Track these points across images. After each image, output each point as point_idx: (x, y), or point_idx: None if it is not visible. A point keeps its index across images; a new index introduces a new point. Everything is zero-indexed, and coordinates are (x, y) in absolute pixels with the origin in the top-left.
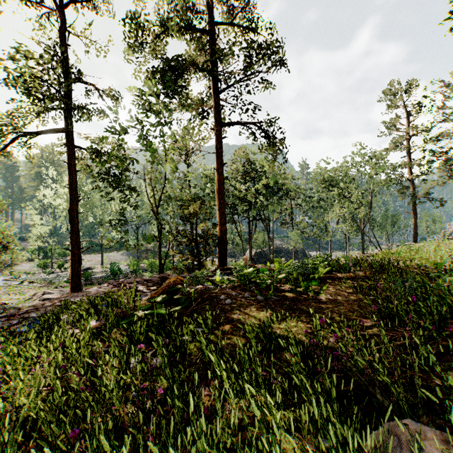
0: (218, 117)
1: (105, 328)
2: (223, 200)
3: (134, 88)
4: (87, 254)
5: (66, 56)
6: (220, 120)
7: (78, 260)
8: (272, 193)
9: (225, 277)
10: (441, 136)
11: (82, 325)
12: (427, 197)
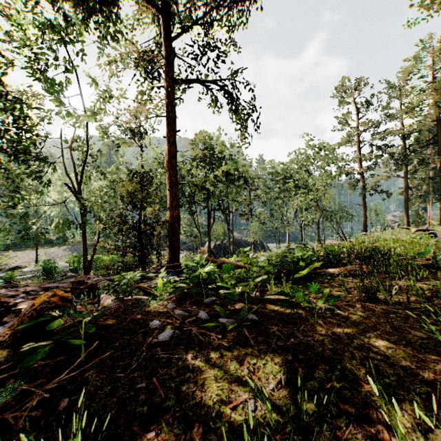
0: (168, 70)
1: None
2: (174, 178)
3: None
4: (20, 250)
5: None
6: (170, 74)
7: None
8: (232, 182)
9: (173, 278)
10: (386, 133)
11: None
12: (376, 190)
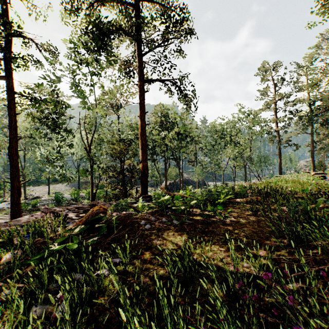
0: (140, 74)
1: (14, 265)
2: (144, 141)
3: (65, 39)
4: (37, 186)
5: (6, 13)
6: (142, 77)
7: (17, 191)
8: (182, 139)
9: (146, 203)
10: (296, 101)
11: None
12: (288, 143)
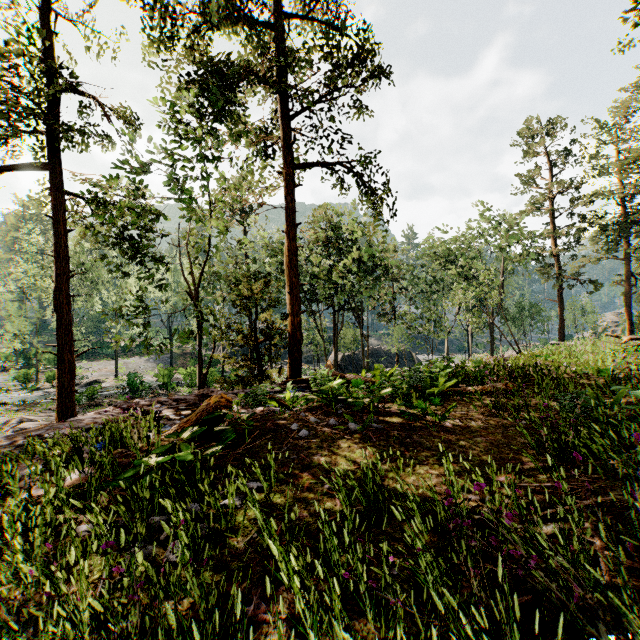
0: (288, 154)
1: (90, 488)
2: (296, 279)
3: (155, 98)
4: (94, 360)
5: (49, 50)
6: (292, 159)
7: (69, 370)
8: (367, 272)
9: (299, 393)
10: (595, 195)
11: (47, 483)
12: (577, 279)
